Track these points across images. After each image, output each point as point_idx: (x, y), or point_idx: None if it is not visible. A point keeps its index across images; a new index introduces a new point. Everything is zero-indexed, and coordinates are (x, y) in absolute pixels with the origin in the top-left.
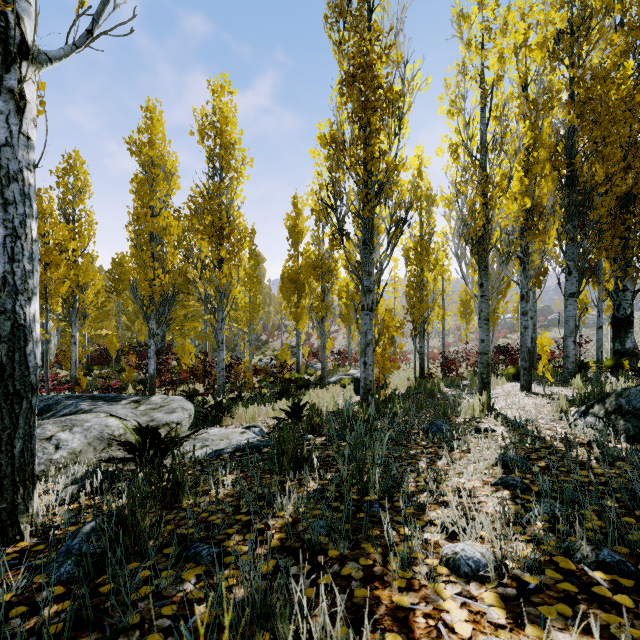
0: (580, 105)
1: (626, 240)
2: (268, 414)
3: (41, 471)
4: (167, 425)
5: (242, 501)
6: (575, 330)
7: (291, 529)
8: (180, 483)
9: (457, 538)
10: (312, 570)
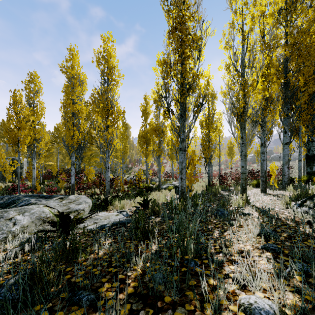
0: (291, 46)
1: (313, 116)
2: (131, 204)
3: (4, 237)
4: (76, 211)
5: (113, 258)
6: (288, 161)
7: (141, 279)
8: (77, 247)
9: (246, 288)
10: (154, 314)
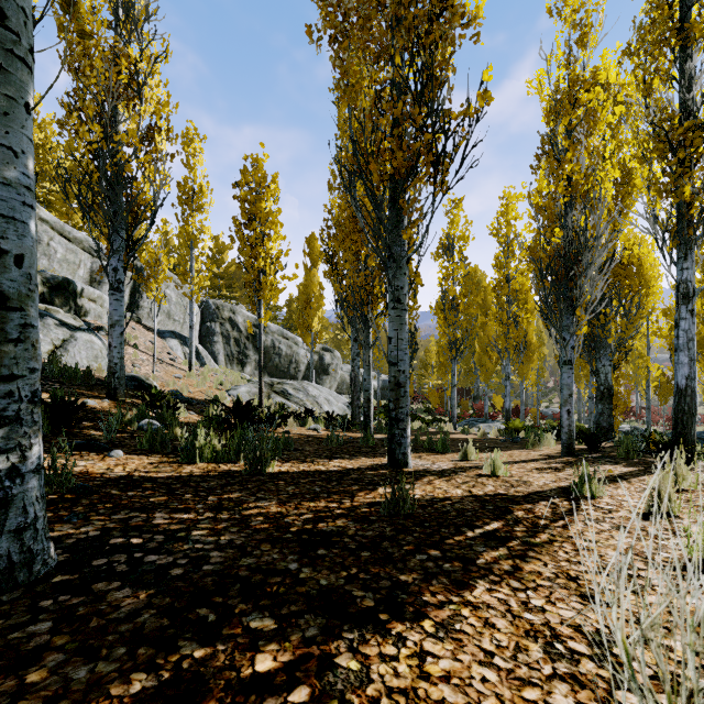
0: None
1: None
2: None
3: None
4: None
5: None
6: None
7: None
8: None
9: None
10: None
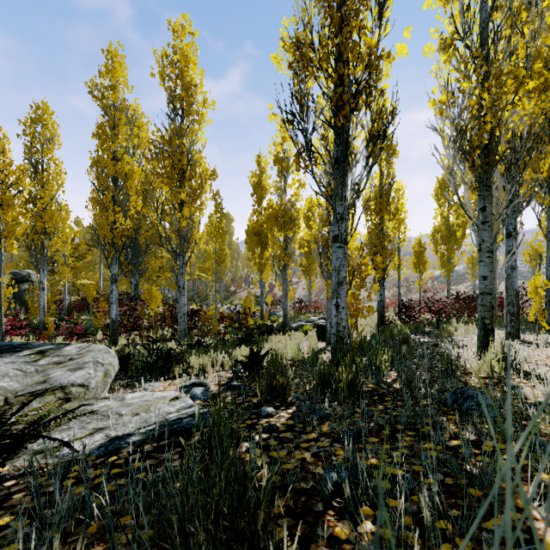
0: None
1: None
2: (224, 364)
3: None
4: (61, 389)
5: None
6: None
7: None
8: None
9: None
10: None
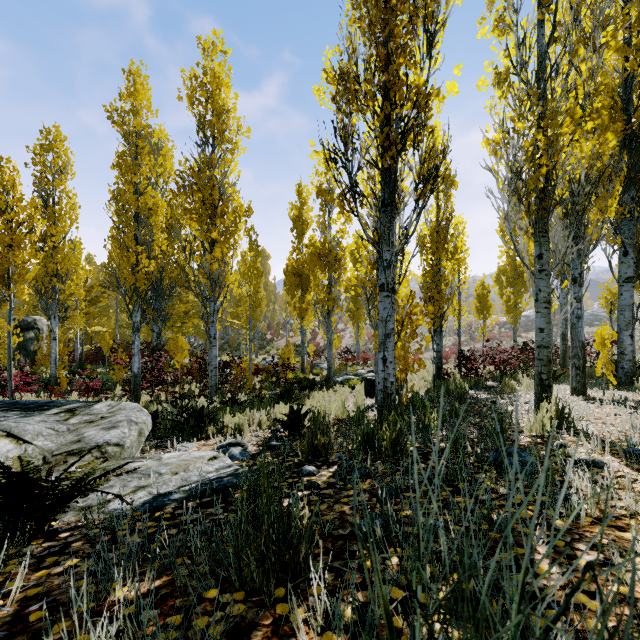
0: None
1: None
2: (261, 423)
3: None
4: (97, 449)
5: None
6: (633, 322)
7: None
8: None
9: None
10: None
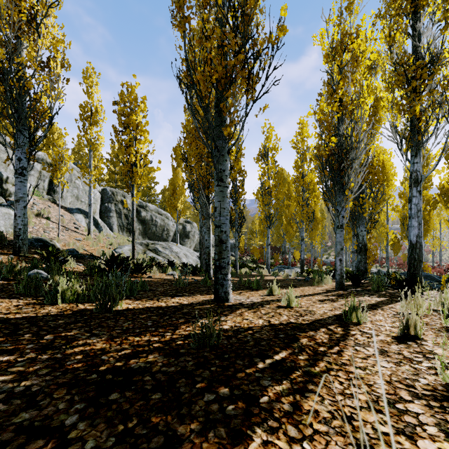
0: None
1: None
2: None
3: None
4: None
5: None
6: None
7: None
8: None
9: None
10: None
